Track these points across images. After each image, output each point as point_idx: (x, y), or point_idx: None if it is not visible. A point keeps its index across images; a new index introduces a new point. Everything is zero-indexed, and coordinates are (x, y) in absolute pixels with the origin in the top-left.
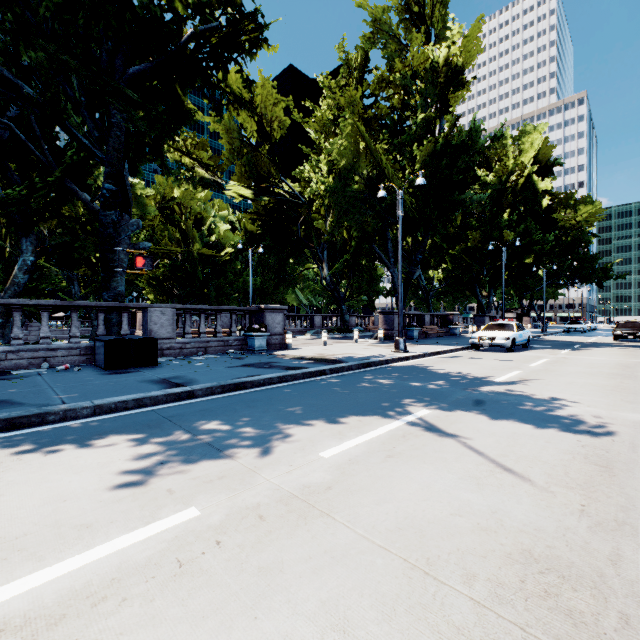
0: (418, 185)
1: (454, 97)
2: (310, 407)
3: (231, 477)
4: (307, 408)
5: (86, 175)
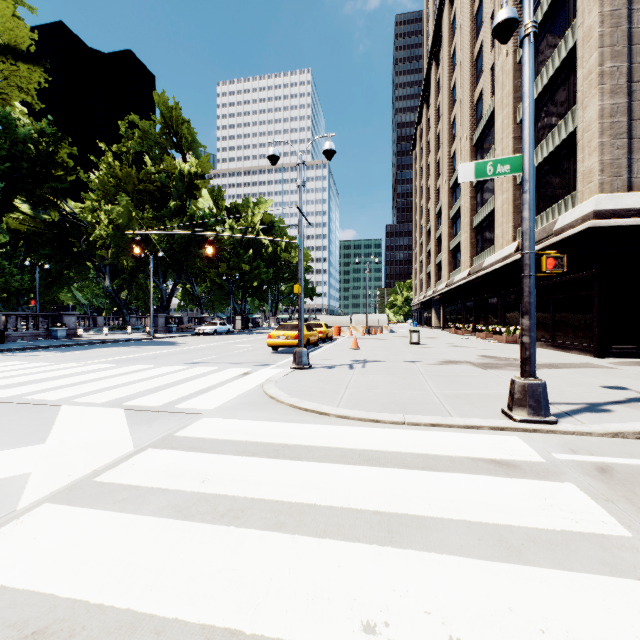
0: (160, 256)
1: (201, 185)
2: (99, 347)
3: (82, 351)
4: (98, 347)
5: None
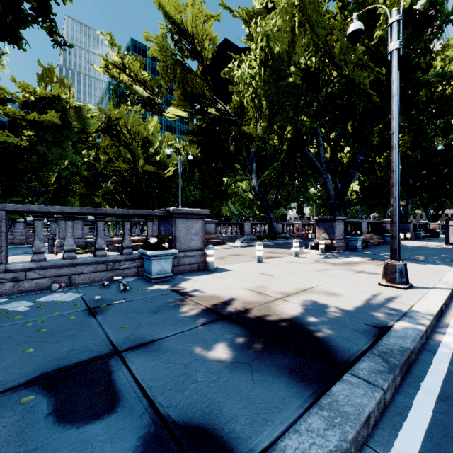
0: None
1: None
2: None
3: None
4: None
5: None
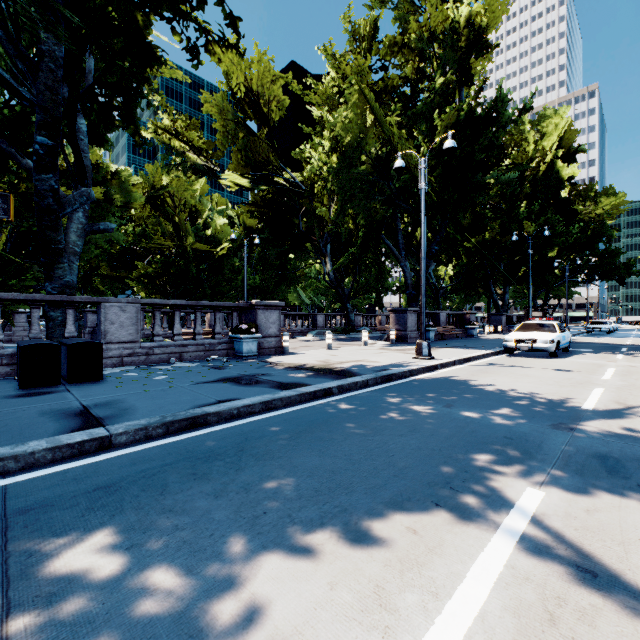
0: (447, 149)
1: (474, 68)
2: (308, 478)
3: None
4: (302, 481)
5: (32, 138)
